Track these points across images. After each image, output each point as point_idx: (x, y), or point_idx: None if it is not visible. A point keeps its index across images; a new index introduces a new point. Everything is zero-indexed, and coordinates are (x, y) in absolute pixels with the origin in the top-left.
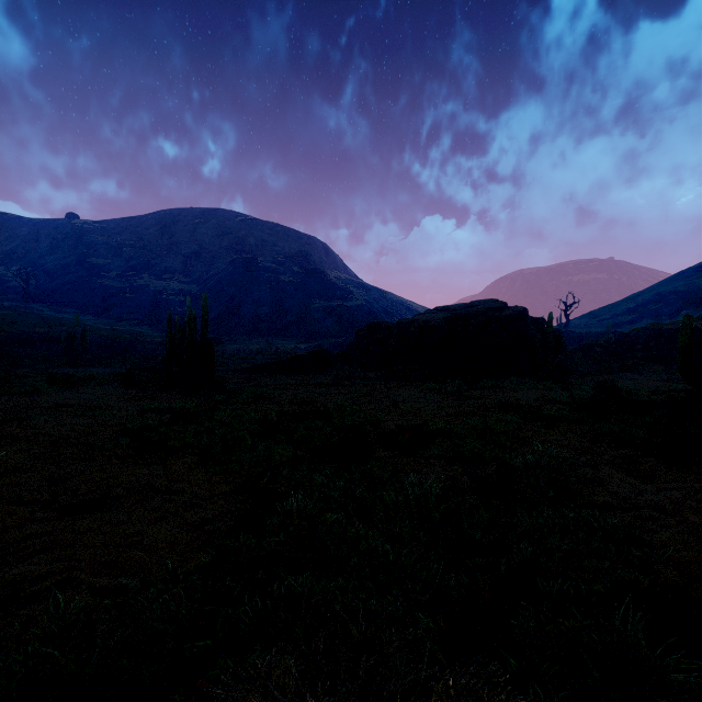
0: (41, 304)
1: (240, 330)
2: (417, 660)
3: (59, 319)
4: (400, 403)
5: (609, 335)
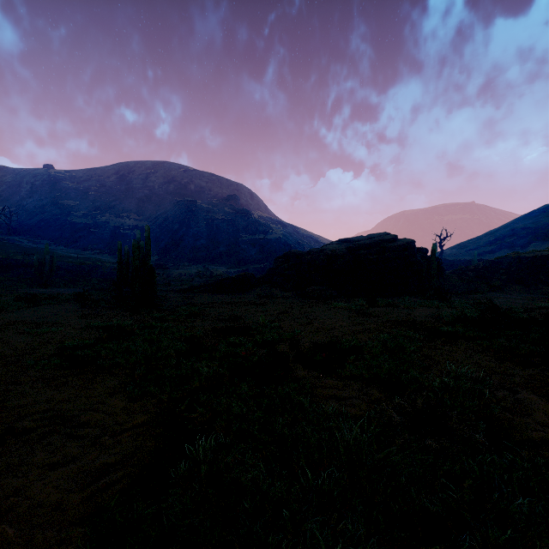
0: (21, 237)
1: (182, 258)
2: None
3: (35, 249)
4: (313, 320)
5: (475, 262)
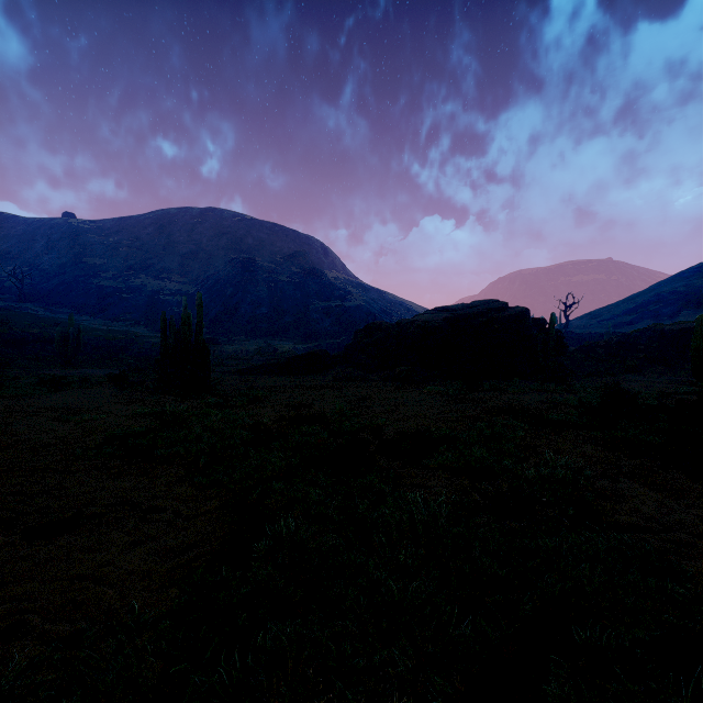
0: (36, 304)
1: (238, 331)
2: None
3: (54, 320)
4: (401, 406)
5: (609, 335)
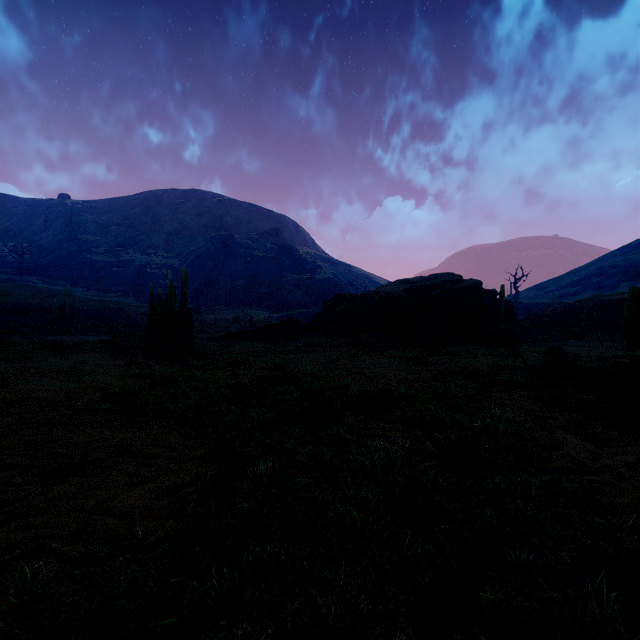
0: (35, 277)
1: (218, 301)
2: (386, 637)
3: (52, 291)
4: (365, 368)
5: (555, 305)
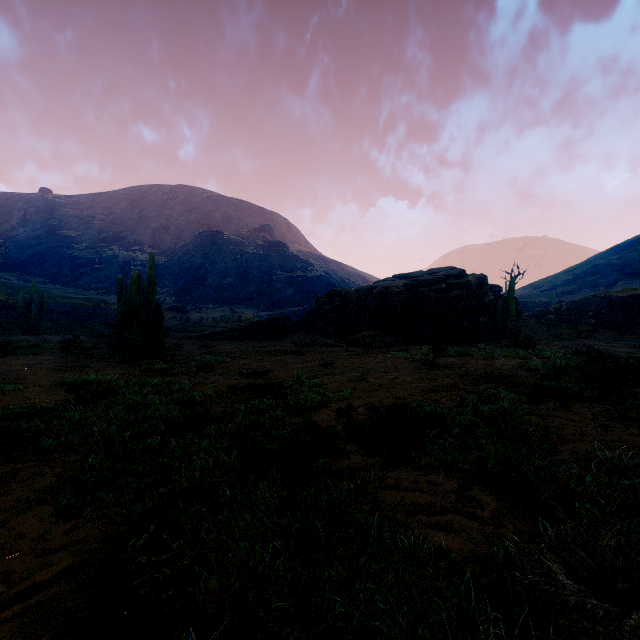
0: (10, 273)
1: (205, 299)
2: None
3: (26, 288)
4: (367, 373)
5: (553, 303)
